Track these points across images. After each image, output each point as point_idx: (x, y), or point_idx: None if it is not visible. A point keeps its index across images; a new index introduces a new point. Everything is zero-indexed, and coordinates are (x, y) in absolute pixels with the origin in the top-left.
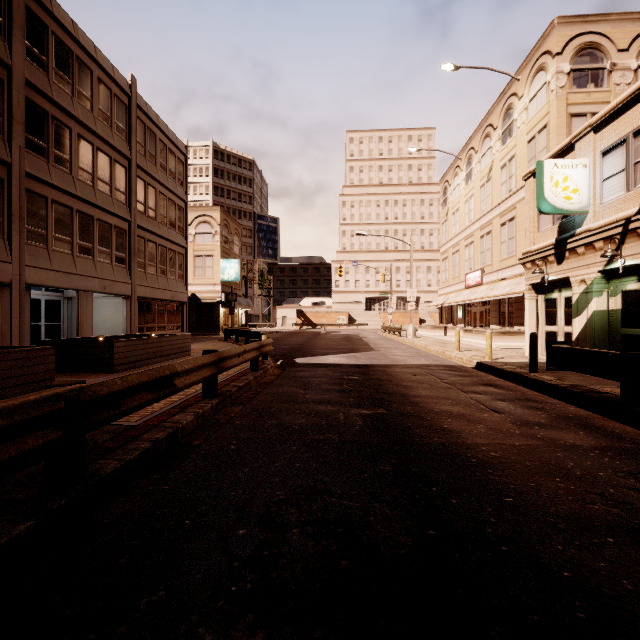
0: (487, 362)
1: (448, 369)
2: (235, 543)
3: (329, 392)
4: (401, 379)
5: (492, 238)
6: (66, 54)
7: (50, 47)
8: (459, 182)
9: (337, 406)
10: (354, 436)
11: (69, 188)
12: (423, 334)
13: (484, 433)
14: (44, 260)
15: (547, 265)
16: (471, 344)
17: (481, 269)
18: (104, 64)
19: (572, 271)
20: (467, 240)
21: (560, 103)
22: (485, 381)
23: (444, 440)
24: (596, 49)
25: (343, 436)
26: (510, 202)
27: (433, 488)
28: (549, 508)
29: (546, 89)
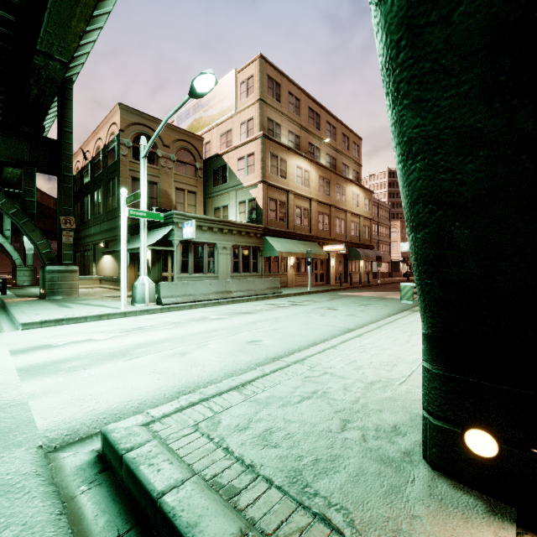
0: None
1: None
2: None
3: None
4: None
5: None
6: None
7: None
8: None
9: None
10: None
11: None
12: None
13: None
14: None
15: None
16: None
17: None
18: (374, 200)
19: None
20: None
21: None
22: None
23: None
24: None
25: None
26: None
27: None
28: None
29: None
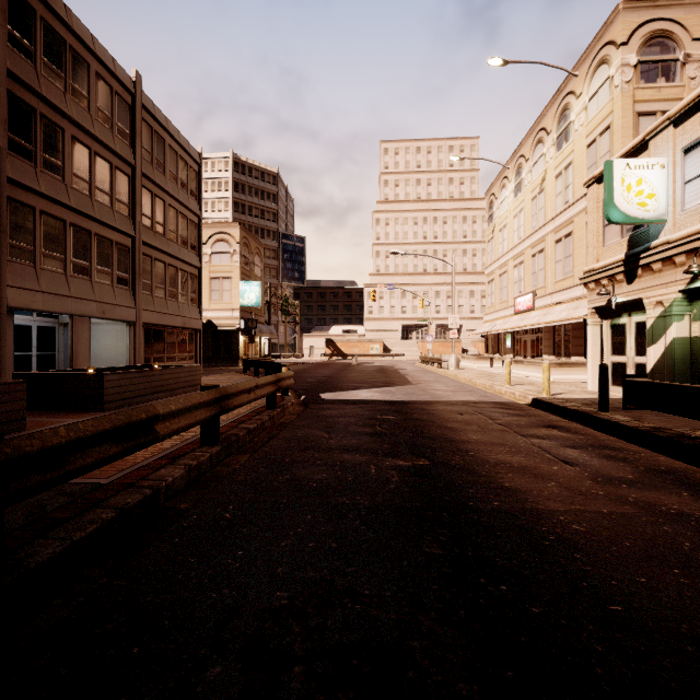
0: (545, 398)
1: (500, 407)
2: (200, 697)
3: (358, 436)
4: (445, 419)
5: (545, 257)
6: (58, 43)
7: (38, 34)
8: (507, 195)
9: (368, 455)
10: (389, 499)
11: (61, 197)
12: (466, 365)
13: (558, 494)
14: (31, 280)
15: (614, 285)
16: (522, 377)
17: (532, 292)
18: (103, 57)
19: (646, 291)
20: (516, 260)
21: (626, 100)
22: (546, 422)
23: (507, 505)
24: (667, 38)
25: (374, 499)
26: (566, 215)
27: (502, 586)
28: (679, 625)
29: (609, 85)
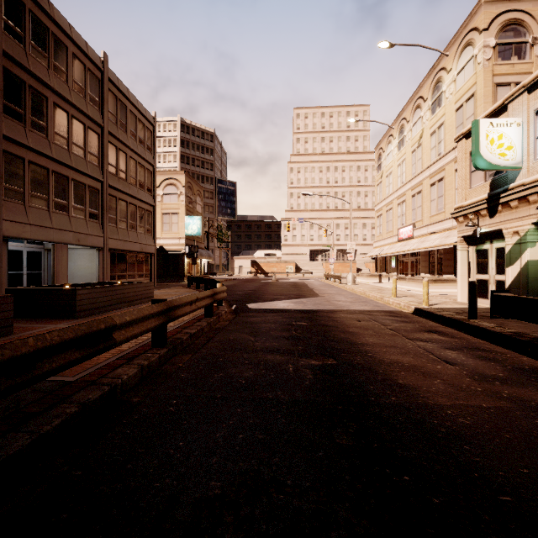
0: (425, 308)
1: (389, 315)
2: None
3: (278, 339)
4: (347, 325)
5: (422, 197)
6: (42, 30)
7: (27, 23)
8: (392, 149)
9: (286, 355)
10: (304, 394)
11: (45, 151)
12: (360, 281)
13: (444, 390)
14: (21, 215)
15: (479, 218)
16: (405, 290)
17: (412, 224)
18: (78, 41)
19: (505, 223)
20: (399, 199)
21: (486, 74)
22: (427, 327)
23: (403, 400)
24: (519, 25)
25: (293, 394)
26: (439, 164)
27: (405, 476)
28: None
29: (473, 62)
